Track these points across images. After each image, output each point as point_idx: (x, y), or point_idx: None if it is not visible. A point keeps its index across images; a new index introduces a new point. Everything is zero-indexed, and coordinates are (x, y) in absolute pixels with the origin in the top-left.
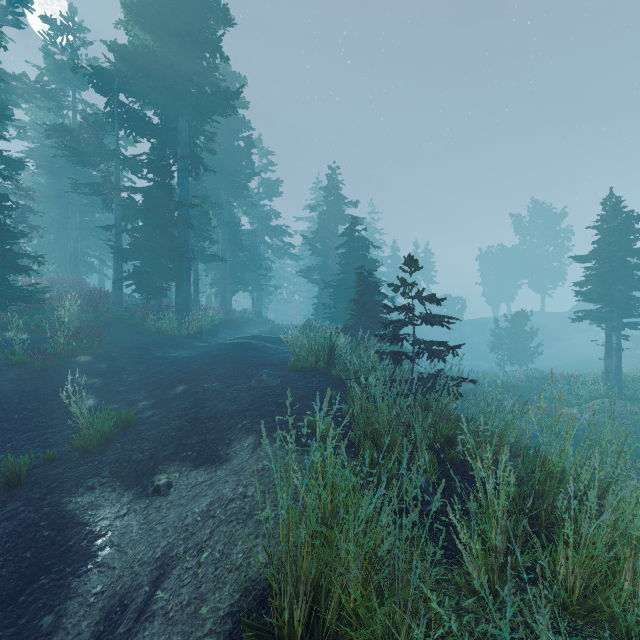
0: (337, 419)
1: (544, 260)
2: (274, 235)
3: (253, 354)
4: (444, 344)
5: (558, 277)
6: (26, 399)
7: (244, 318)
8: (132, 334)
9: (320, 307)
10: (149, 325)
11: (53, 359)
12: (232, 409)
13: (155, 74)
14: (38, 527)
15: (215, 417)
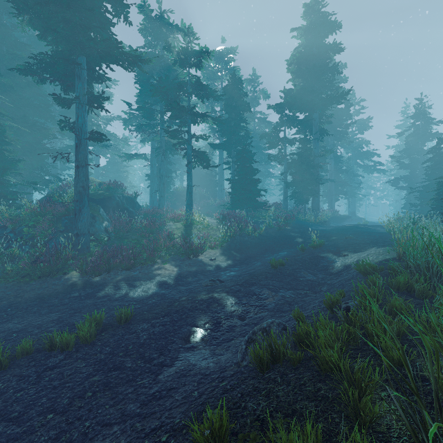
0: None
1: None
2: (365, 158)
3: (362, 229)
4: None
5: None
6: (280, 238)
7: (344, 216)
8: (296, 221)
9: (407, 207)
10: (300, 217)
11: (282, 226)
12: (363, 242)
13: (303, 97)
14: (317, 257)
15: (356, 243)
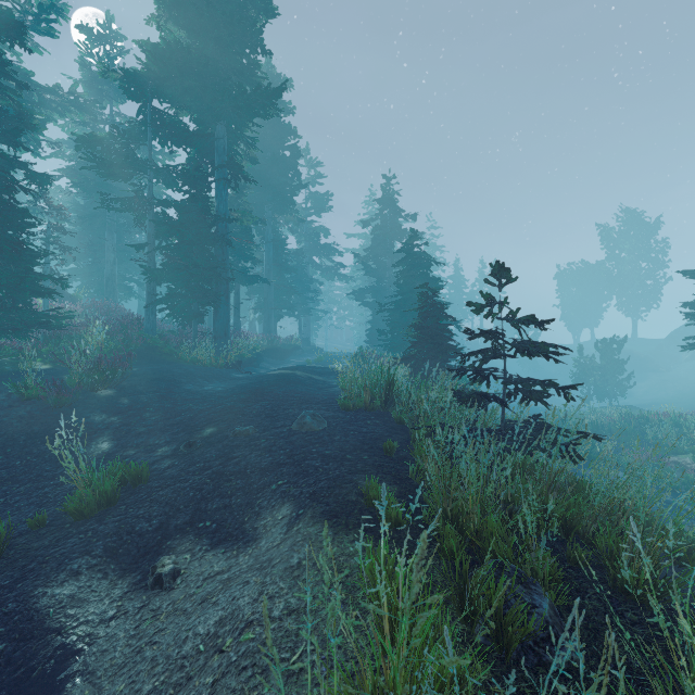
0: (401, 482)
1: (636, 278)
2: (323, 254)
3: (297, 388)
4: (552, 384)
5: (653, 297)
6: (33, 441)
7: (290, 346)
8: (164, 364)
9: (374, 333)
10: (184, 354)
11: (68, 394)
12: (266, 462)
13: (190, 74)
14: None
15: (244, 473)
